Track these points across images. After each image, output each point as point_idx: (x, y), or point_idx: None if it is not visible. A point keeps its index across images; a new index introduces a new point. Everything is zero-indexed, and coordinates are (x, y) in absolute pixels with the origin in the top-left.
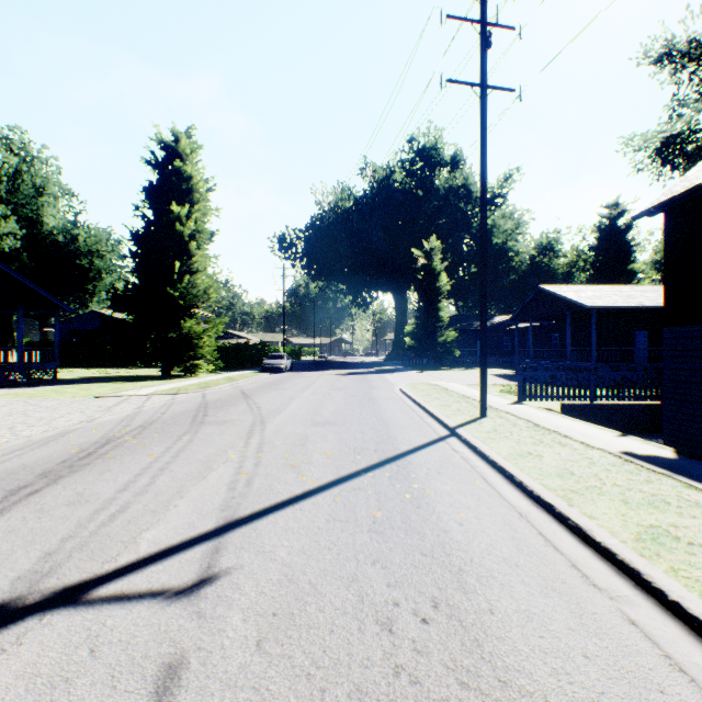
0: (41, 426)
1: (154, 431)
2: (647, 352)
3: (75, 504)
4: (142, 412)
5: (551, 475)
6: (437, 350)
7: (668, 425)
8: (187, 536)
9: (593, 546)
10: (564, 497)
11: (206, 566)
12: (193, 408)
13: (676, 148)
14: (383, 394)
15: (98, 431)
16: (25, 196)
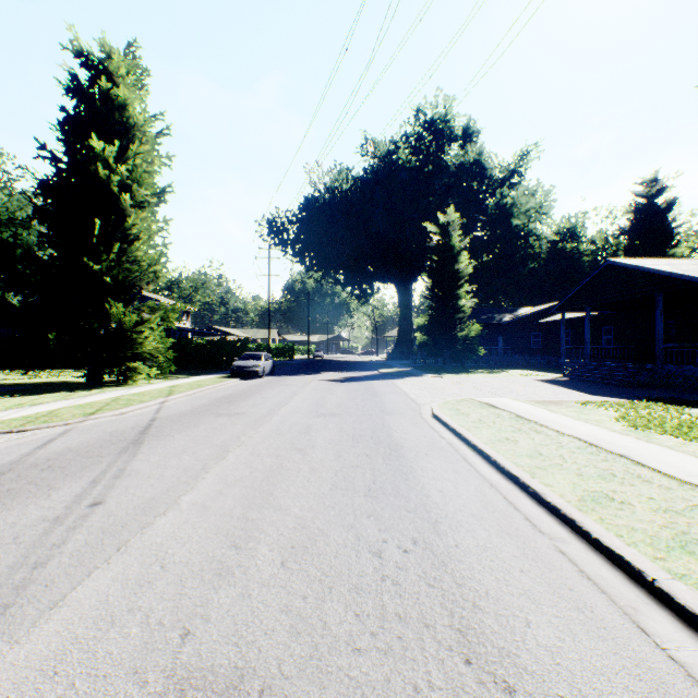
0: None
1: None
2: None
3: None
4: None
5: None
6: (455, 348)
7: None
8: None
9: None
10: None
11: None
12: None
13: None
14: (410, 431)
15: None
16: None
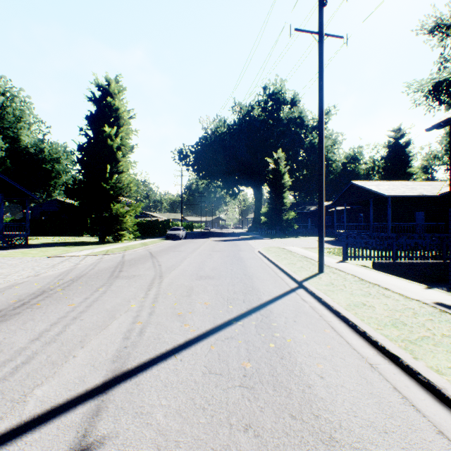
0: None
1: (79, 284)
2: (425, 226)
3: None
4: (75, 269)
5: (387, 325)
6: (282, 225)
7: None
8: (73, 394)
9: None
10: (406, 349)
11: (82, 434)
12: (113, 265)
13: (443, 89)
14: (247, 255)
15: (38, 284)
16: (9, 122)
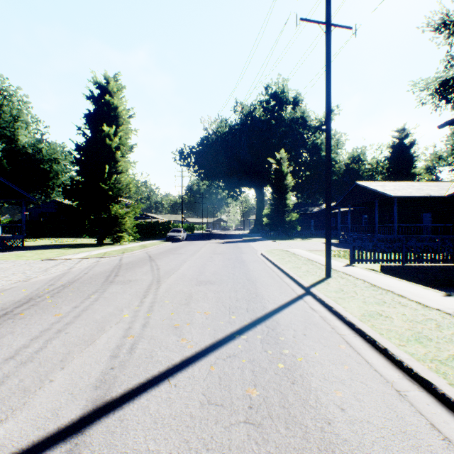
0: None
1: (70, 290)
2: (433, 228)
3: None
4: (69, 273)
5: (410, 341)
6: (285, 226)
7: None
8: (42, 434)
9: None
10: (438, 372)
11: None
12: (109, 269)
13: (450, 88)
14: (250, 257)
15: (26, 290)
16: (6, 122)
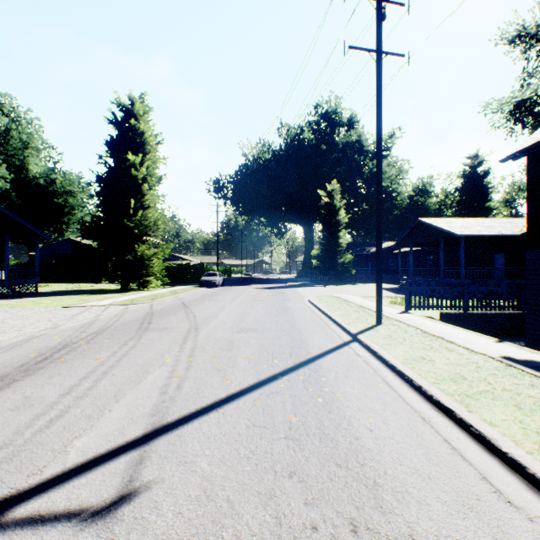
0: (11, 332)
1: (105, 337)
2: (505, 271)
3: (19, 408)
4: (98, 320)
5: (445, 379)
6: (337, 269)
7: (530, 330)
8: (114, 444)
9: (499, 456)
10: (462, 402)
11: (128, 480)
12: (141, 317)
13: (526, 110)
14: (295, 304)
15: (58, 337)
16: (14, 149)
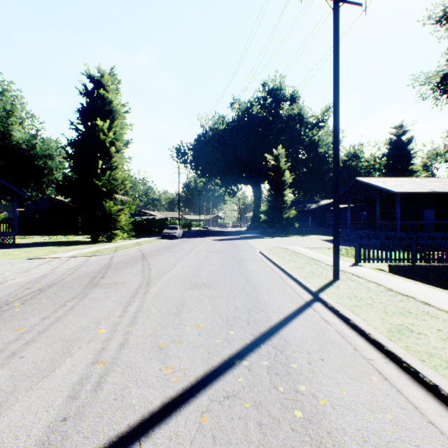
0: None
1: (46, 295)
2: (436, 224)
3: None
4: (51, 274)
5: None
6: (282, 223)
7: None
8: None
9: None
10: None
11: None
12: (96, 269)
13: None
14: (248, 256)
15: None
16: None
